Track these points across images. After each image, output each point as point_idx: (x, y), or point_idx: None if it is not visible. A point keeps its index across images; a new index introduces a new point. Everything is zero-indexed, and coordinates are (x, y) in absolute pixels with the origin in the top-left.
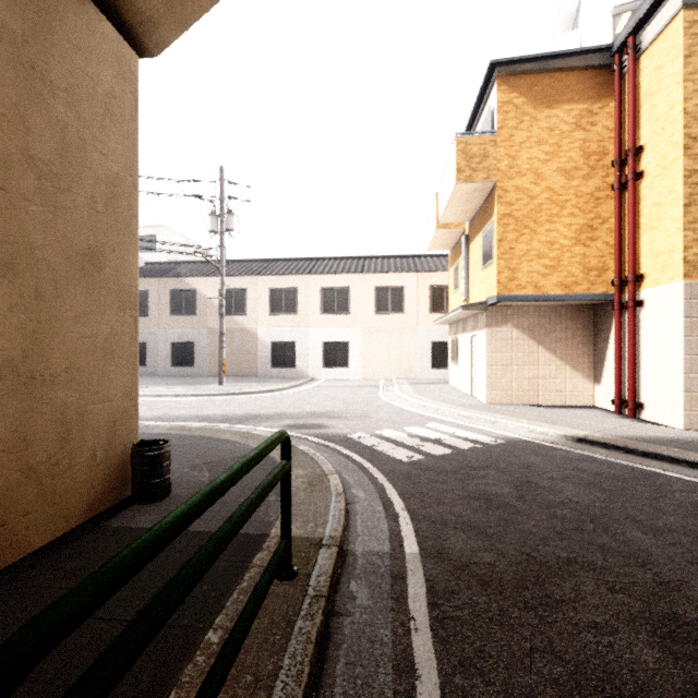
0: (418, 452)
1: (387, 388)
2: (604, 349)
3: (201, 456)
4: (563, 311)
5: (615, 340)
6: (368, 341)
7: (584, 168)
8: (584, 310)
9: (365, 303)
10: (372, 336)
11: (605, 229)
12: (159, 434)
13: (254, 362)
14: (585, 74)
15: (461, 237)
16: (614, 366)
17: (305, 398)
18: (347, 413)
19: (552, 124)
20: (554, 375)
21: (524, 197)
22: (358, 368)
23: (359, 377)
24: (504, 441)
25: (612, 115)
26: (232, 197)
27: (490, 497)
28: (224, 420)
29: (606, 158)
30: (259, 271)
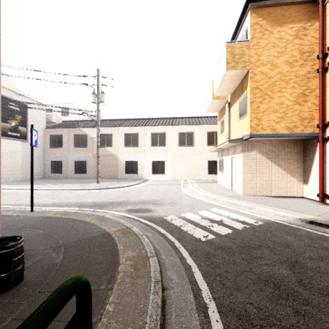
0: (210, 231)
1: (185, 185)
2: (311, 164)
3: (65, 237)
4: (285, 143)
5: (320, 159)
6: (175, 160)
7: (300, 60)
8: (297, 142)
9: (173, 141)
10: (177, 158)
11: (313, 95)
12: (48, 217)
13: (116, 171)
14: (301, 6)
15: (225, 104)
16: (319, 175)
17: (141, 191)
18: (164, 201)
19: (281, 35)
20: (280, 179)
21: (265, 78)
22: (170, 174)
23: (170, 179)
24: (262, 222)
25: (317, 29)
26: (104, 85)
27: (275, 281)
28: (92, 206)
29: (313, 54)
30: (119, 124)
